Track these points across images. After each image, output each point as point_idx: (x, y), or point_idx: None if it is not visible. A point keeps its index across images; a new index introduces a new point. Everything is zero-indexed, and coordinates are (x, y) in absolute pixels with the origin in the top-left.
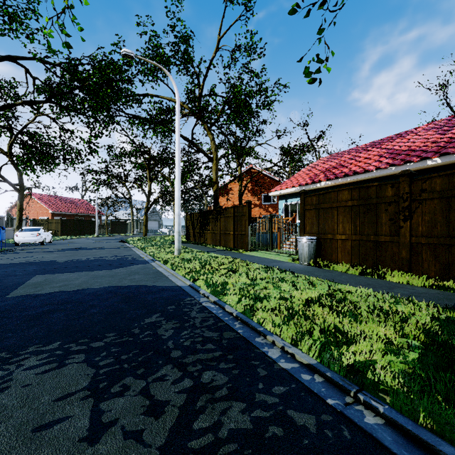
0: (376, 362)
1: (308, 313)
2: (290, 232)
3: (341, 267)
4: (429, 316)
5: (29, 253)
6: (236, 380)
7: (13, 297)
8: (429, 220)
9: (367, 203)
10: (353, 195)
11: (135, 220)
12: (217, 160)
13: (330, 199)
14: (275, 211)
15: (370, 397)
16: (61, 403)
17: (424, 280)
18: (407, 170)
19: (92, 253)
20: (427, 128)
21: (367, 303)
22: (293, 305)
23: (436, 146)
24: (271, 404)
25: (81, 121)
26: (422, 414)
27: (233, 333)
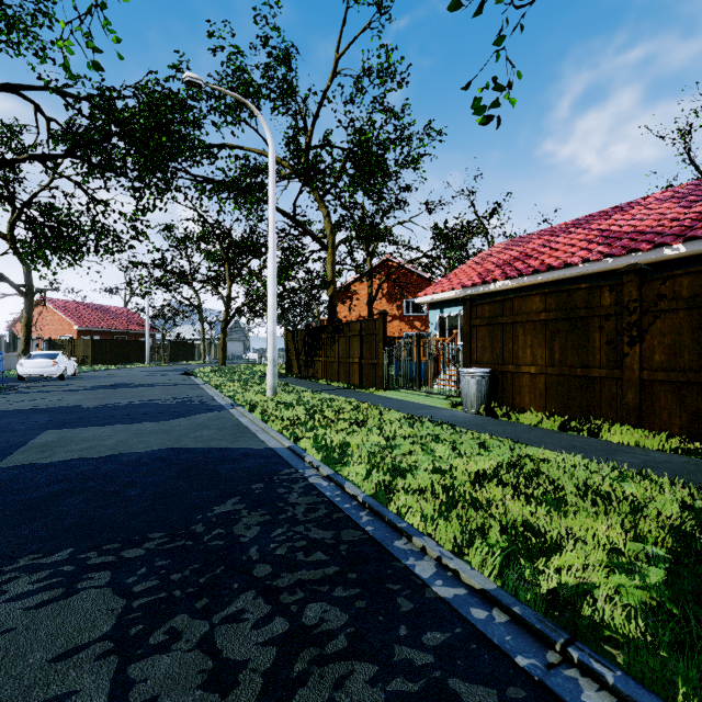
0: (595, 586)
1: (480, 497)
2: (448, 361)
3: (530, 418)
4: (677, 503)
5: (39, 393)
6: (361, 620)
7: (5, 468)
8: (670, 343)
9: (571, 316)
10: (549, 303)
11: (207, 341)
12: (335, 247)
13: (512, 309)
14: (424, 326)
15: (589, 653)
16: (62, 665)
17: (664, 440)
18: (635, 264)
19: (138, 393)
20: (662, 197)
21: (575, 479)
22: (455, 482)
23: (678, 225)
24: (420, 667)
25: (121, 186)
26: (682, 690)
27: (357, 532)
